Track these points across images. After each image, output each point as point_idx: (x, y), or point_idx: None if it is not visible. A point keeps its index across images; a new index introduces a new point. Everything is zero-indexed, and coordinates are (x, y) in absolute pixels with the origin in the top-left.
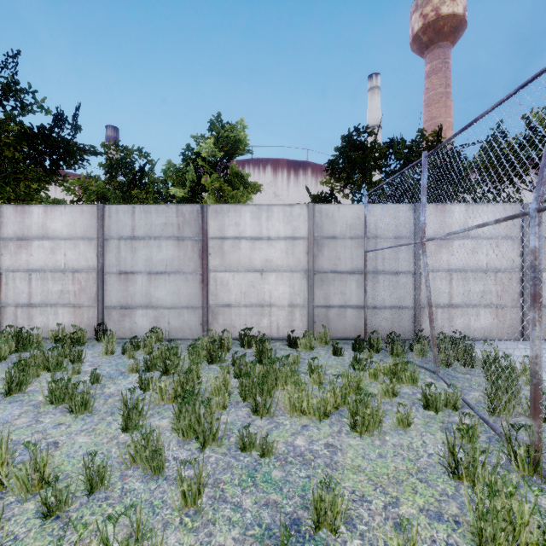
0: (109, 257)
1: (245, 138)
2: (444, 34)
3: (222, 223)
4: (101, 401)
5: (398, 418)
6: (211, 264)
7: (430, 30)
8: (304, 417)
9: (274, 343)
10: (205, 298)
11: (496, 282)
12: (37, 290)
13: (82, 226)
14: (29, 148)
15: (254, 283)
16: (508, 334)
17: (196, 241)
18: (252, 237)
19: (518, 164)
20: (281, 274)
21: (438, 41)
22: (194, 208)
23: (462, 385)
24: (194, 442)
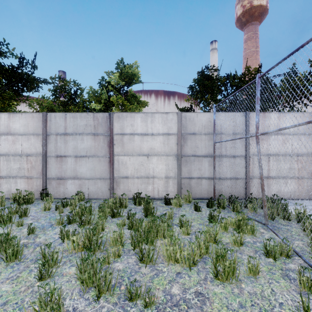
0: (50, 146)
1: (138, 73)
2: (255, 17)
3: (122, 124)
4: (30, 249)
5: (250, 268)
6: (115, 150)
7: (247, 14)
8: (177, 265)
9: (155, 201)
10: (111, 172)
11: (298, 162)
12: (3, 167)
13: (32, 126)
14: (3, 78)
15: (143, 163)
16: (305, 196)
17: (106, 136)
18: (142, 133)
19: (304, 89)
20: (160, 157)
21: (251, 21)
22: (105, 115)
23: (286, 234)
24: (92, 290)
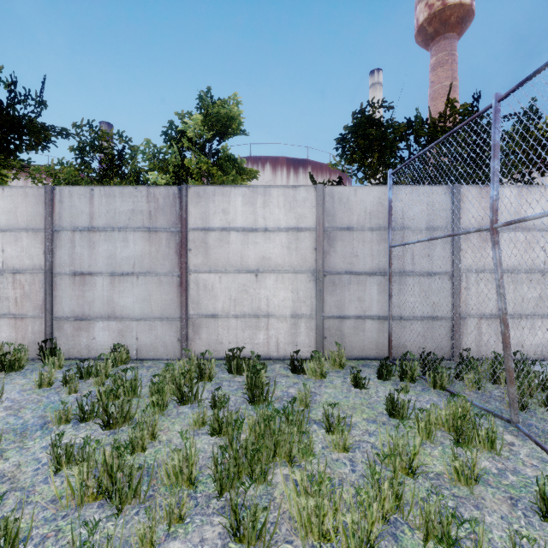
0: (60, 253)
1: (238, 116)
2: (451, 25)
3: (205, 209)
4: None
5: None
6: (191, 262)
7: (436, 20)
8: None
9: (272, 365)
10: (183, 306)
11: None
12: None
13: (25, 214)
14: None
15: (247, 287)
16: None
17: (172, 232)
18: (245, 228)
19: None
20: (282, 275)
21: (444, 32)
22: (170, 191)
23: None
24: None
